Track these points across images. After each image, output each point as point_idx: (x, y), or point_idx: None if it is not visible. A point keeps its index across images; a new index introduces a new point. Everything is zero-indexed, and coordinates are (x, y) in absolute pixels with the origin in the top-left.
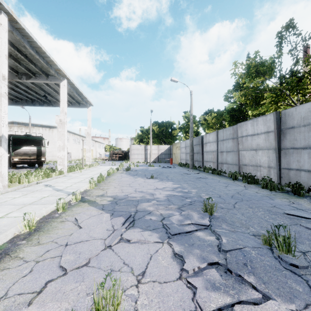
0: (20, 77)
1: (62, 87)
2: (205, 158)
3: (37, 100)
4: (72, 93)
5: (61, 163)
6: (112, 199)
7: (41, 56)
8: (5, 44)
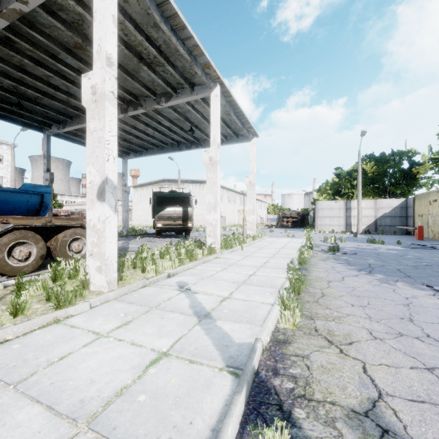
0: (158, 102)
1: (214, 100)
2: None
3: (183, 142)
4: (228, 115)
5: (212, 232)
6: None
7: (179, 39)
8: None
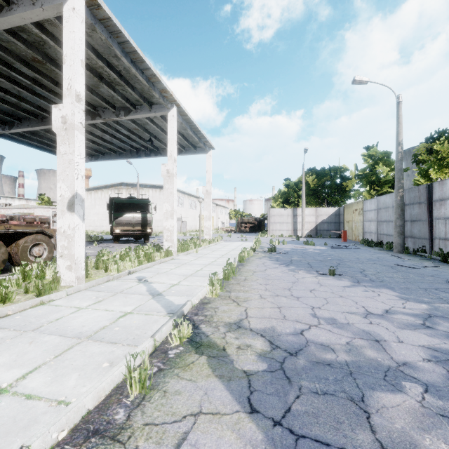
0: (117, 114)
1: (171, 120)
2: (440, 231)
3: (142, 150)
4: (185, 130)
5: (169, 237)
6: (267, 347)
7: (138, 69)
8: (80, 43)
